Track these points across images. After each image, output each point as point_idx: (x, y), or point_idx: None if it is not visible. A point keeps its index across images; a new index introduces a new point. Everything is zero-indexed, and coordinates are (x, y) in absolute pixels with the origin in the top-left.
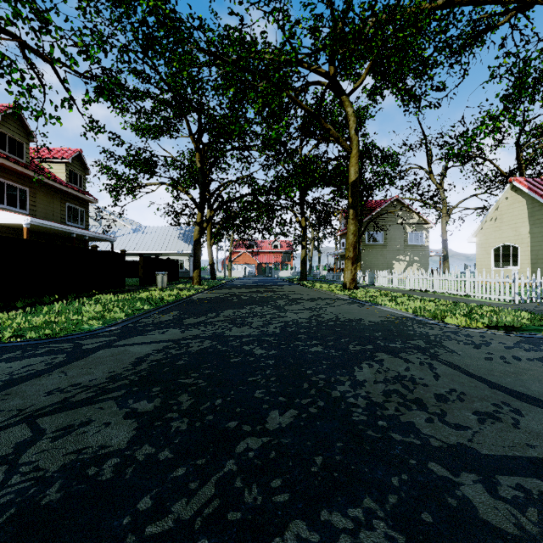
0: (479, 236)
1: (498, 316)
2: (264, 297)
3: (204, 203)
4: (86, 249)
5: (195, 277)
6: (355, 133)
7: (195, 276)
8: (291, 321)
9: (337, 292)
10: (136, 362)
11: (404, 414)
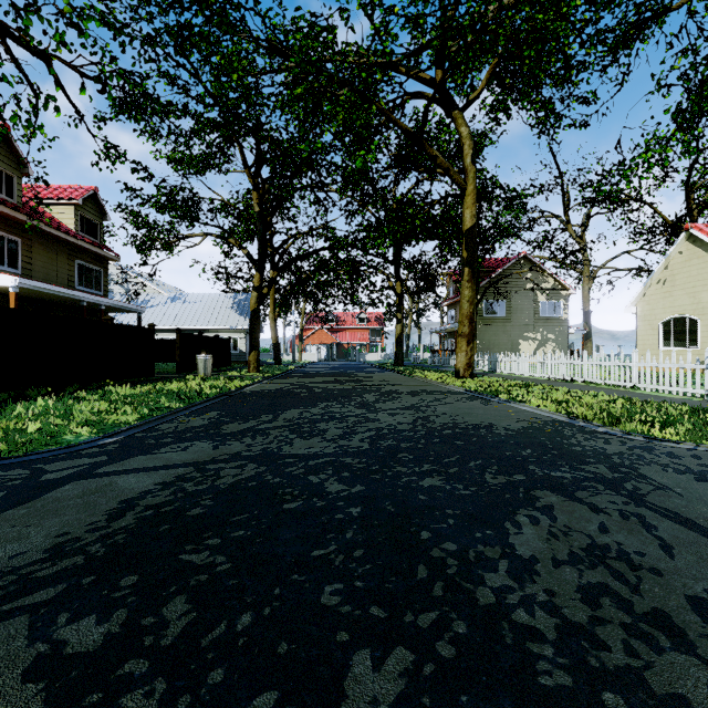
0: (641, 305)
1: (702, 420)
2: (345, 389)
3: (263, 260)
4: (96, 322)
5: (252, 362)
6: (472, 162)
7: (252, 359)
8: (386, 427)
9: (447, 382)
10: (116, 511)
11: (651, 666)
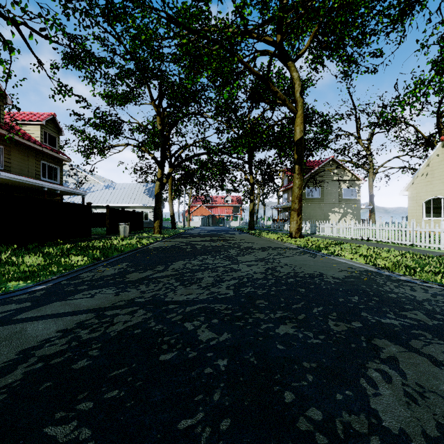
0: (411, 190)
1: None
2: (216, 246)
3: (163, 161)
4: (50, 201)
5: (156, 227)
6: (300, 96)
7: (156, 226)
8: (245, 276)
9: (284, 241)
10: (10, 363)
11: None
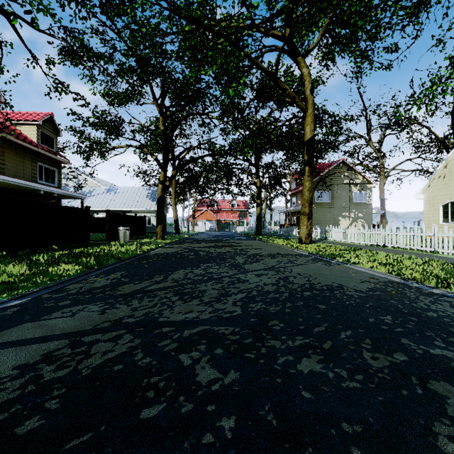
0: (427, 193)
1: None
2: (222, 252)
3: (166, 163)
4: (44, 204)
5: (158, 232)
6: (311, 93)
7: (158, 231)
8: (254, 289)
9: (294, 247)
10: None
11: None
